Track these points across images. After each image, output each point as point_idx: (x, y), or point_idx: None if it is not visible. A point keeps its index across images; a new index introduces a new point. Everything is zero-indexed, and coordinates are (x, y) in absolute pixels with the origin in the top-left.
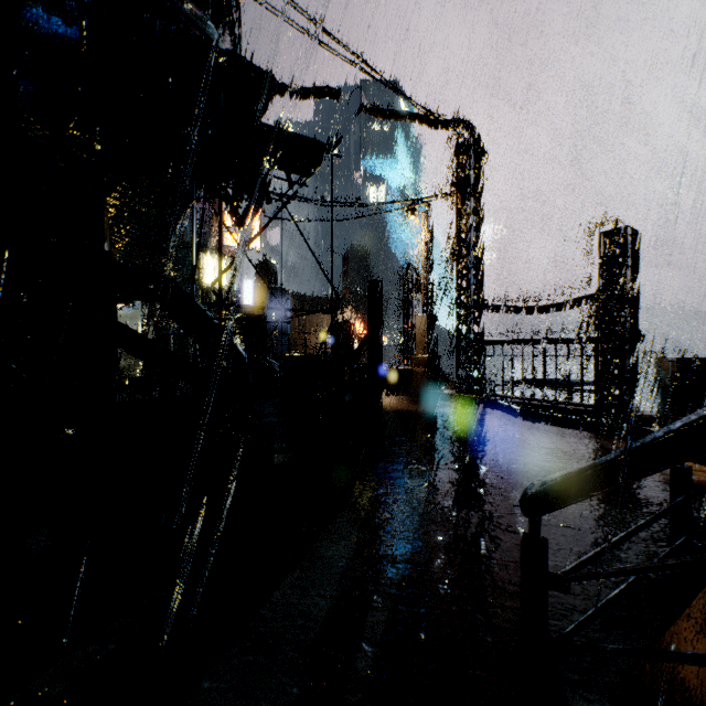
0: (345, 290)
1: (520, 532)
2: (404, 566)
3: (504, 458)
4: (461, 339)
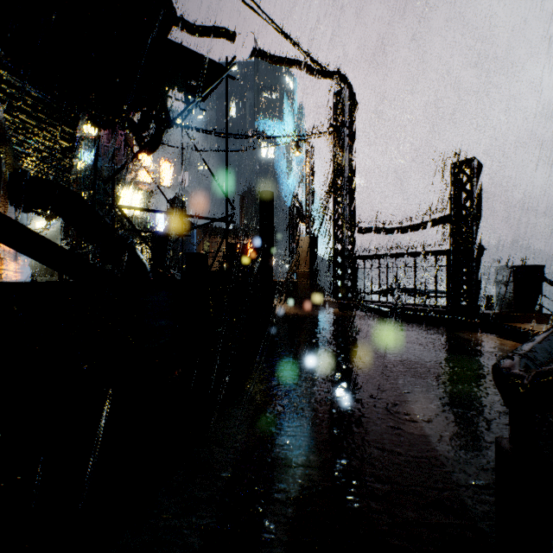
0: (242, 223)
1: (419, 420)
2: (301, 472)
3: (384, 349)
4: (338, 255)
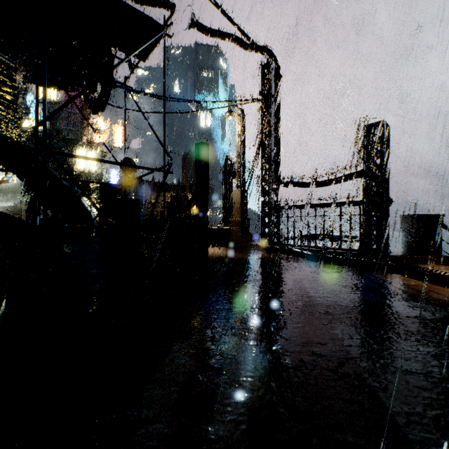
0: (184, 179)
1: (374, 388)
2: None
3: (313, 292)
4: (265, 205)
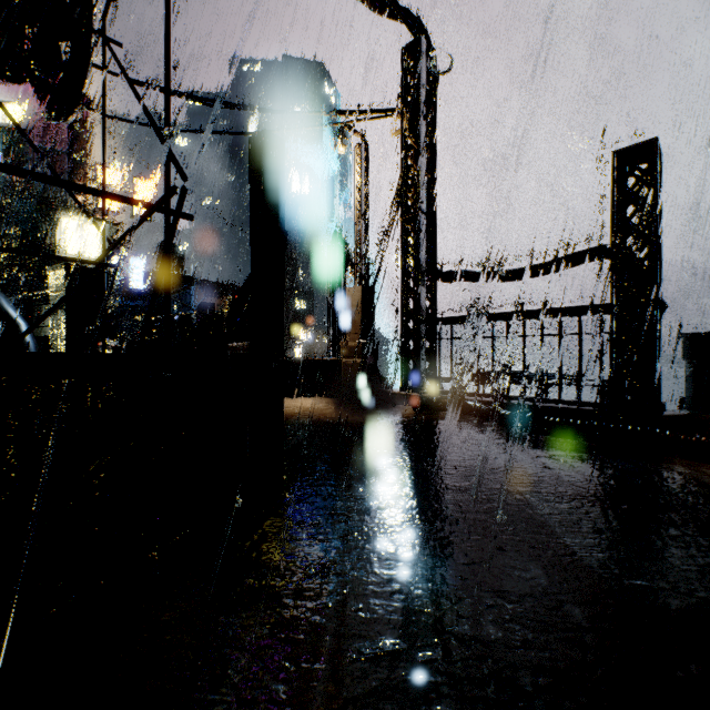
0: None
1: None
2: None
3: (580, 544)
4: (408, 316)
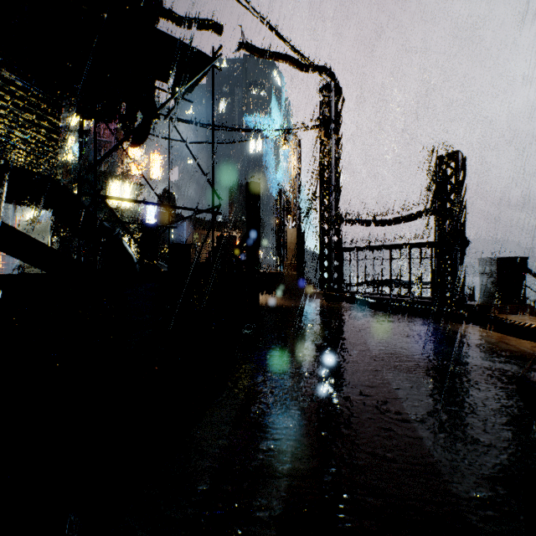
0: (231, 216)
1: (411, 420)
2: (286, 483)
3: (371, 341)
4: (324, 247)
